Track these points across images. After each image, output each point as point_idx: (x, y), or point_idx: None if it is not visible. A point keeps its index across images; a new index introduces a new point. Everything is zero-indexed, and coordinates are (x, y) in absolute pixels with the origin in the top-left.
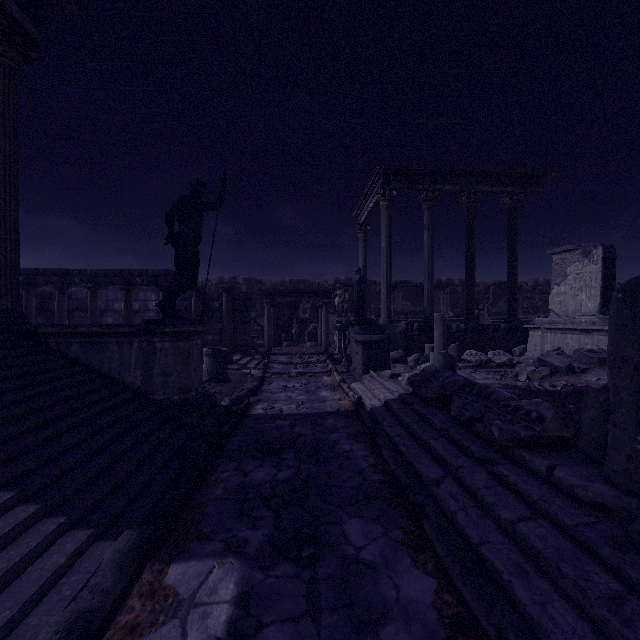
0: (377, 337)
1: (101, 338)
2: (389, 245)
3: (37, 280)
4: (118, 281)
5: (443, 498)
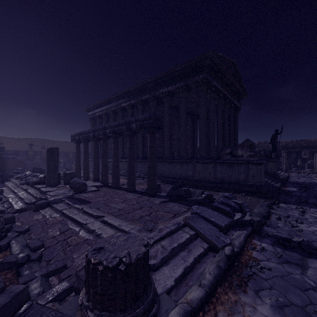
0: None
1: None
2: None
3: None
4: None
5: None
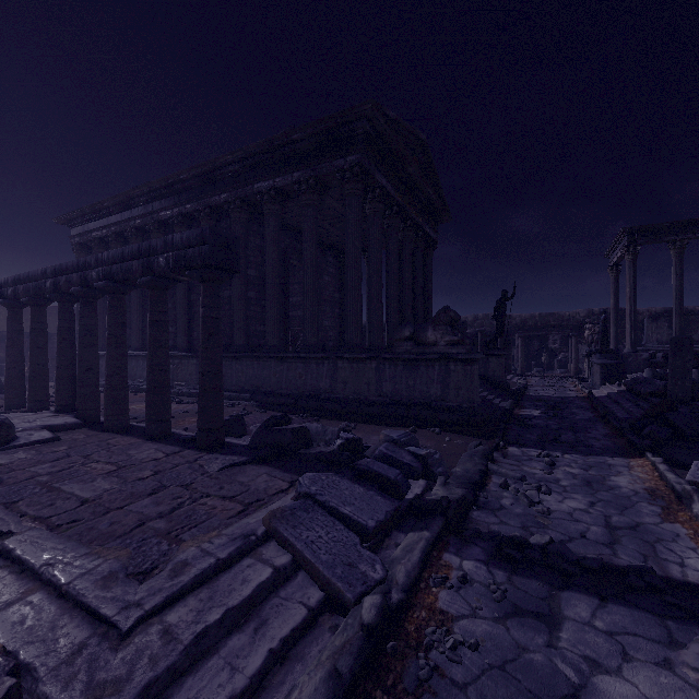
0: (611, 361)
1: None
2: (633, 290)
3: None
4: None
5: (611, 409)
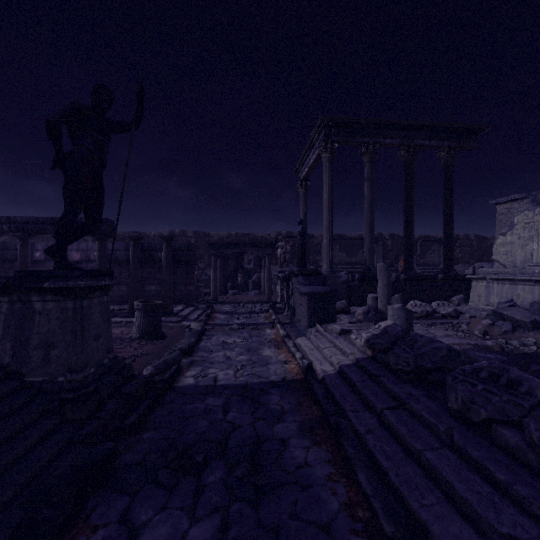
0: (323, 288)
1: None
2: (331, 196)
3: None
4: (50, 229)
5: None
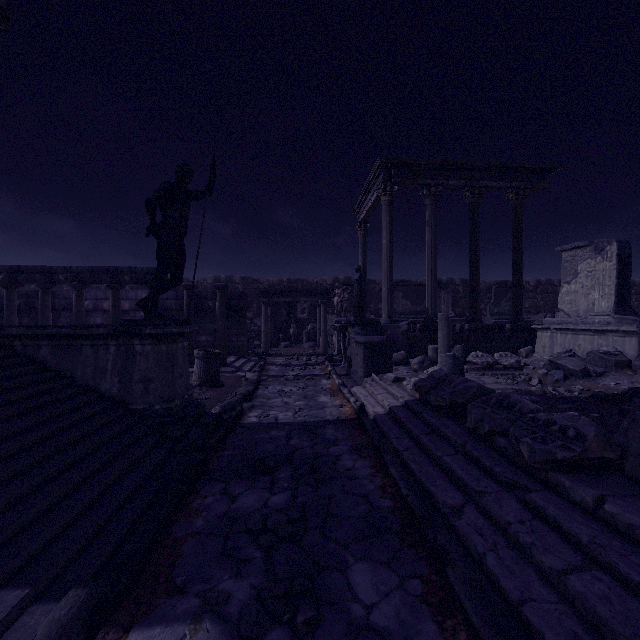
0: (379, 338)
1: (73, 340)
2: (390, 242)
3: (19, 278)
4: (105, 279)
5: (467, 533)
